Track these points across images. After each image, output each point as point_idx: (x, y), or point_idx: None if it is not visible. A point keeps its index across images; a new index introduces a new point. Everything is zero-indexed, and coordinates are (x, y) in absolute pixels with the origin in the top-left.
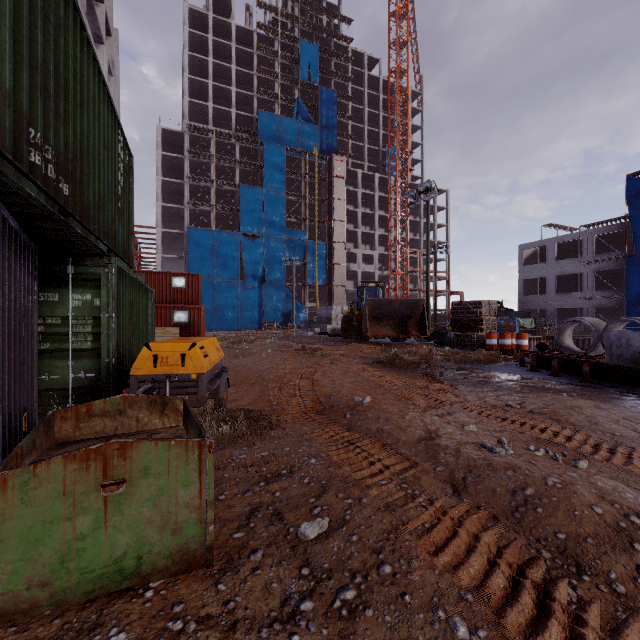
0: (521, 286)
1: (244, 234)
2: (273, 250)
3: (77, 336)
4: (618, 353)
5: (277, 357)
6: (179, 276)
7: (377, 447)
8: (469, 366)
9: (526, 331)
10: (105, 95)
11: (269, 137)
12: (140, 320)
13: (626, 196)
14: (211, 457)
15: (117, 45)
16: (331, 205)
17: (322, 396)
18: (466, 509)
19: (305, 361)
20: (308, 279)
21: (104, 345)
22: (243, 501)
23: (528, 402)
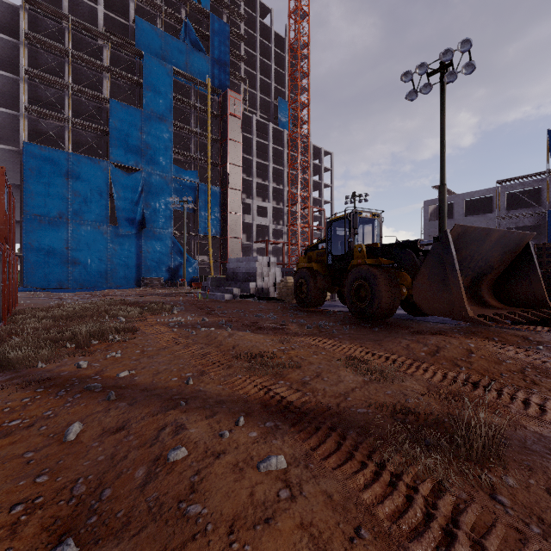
0: None
1: (116, 165)
2: (156, 189)
3: None
4: None
5: None
6: None
7: None
8: None
9: None
10: None
11: (150, 53)
12: None
13: (549, 150)
14: None
15: None
16: (226, 146)
17: None
18: None
19: None
20: (199, 228)
21: None
22: None
23: None
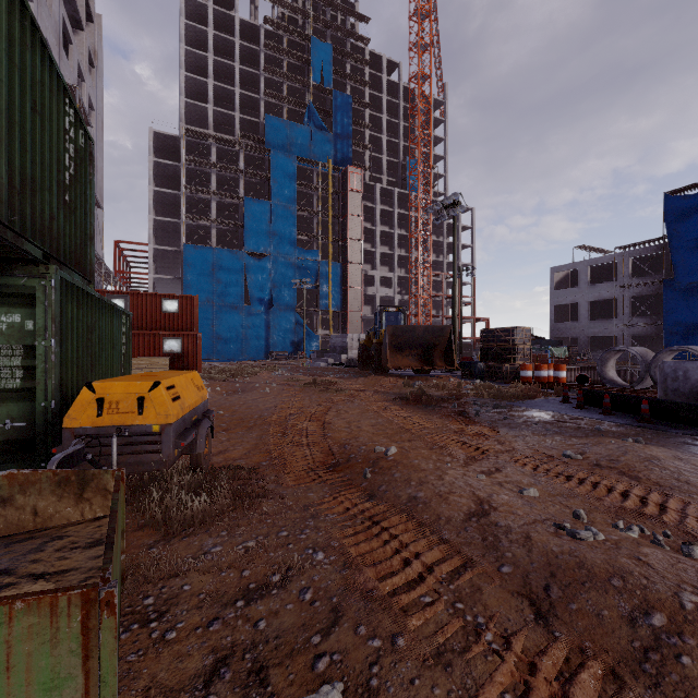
0: (552, 312)
1: (249, 253)
2: (282, 271)
3: (0, 372)
4: (674, 387)
5: (283, 393)
6: (171, 298)
7: (411, 528)
8: (506, 403)
9: (559, 361)
10: (36, 41)
11: (277, 145)
12: (106, 349)
13: (664, 216)
14: (110, 623)
15: (101, 33)
16: (346, 222)
17: (335, 445)
18: (564, 655)
19: (316, 397)
20: (321, 304)
21: (40, 383)
22: (204, 643)
23: (590, 451)
